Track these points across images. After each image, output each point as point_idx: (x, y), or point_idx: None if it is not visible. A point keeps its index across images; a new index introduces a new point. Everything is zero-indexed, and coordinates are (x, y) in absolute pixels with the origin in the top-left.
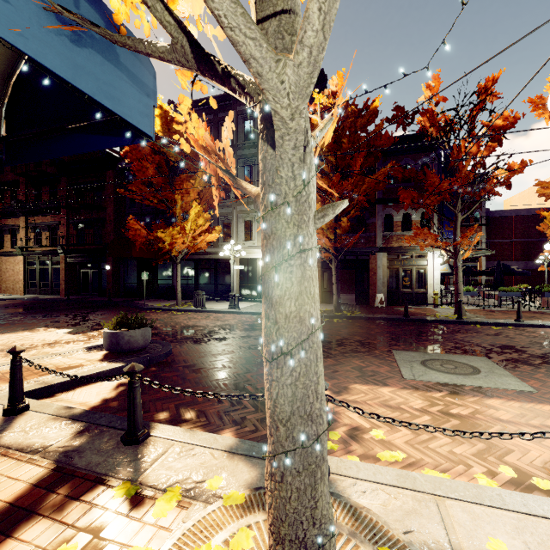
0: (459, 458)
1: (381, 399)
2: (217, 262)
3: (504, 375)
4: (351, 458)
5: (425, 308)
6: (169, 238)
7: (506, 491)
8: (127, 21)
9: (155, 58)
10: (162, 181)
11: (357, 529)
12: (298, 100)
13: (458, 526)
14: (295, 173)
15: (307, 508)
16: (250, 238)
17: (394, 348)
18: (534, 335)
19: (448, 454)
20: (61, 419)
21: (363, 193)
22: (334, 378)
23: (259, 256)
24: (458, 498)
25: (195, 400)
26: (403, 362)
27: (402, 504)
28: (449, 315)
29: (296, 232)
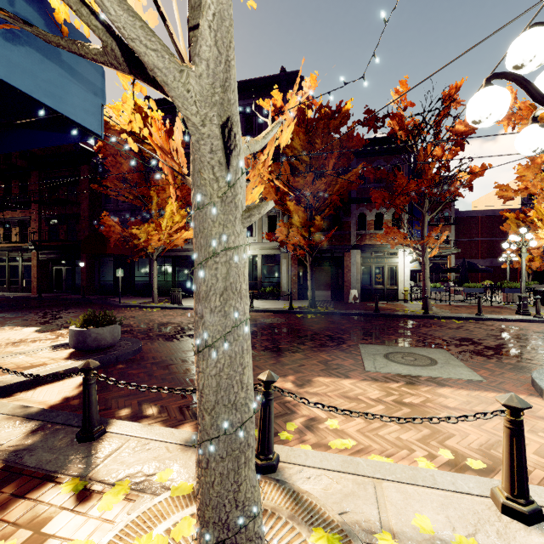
0: (404, 443)
1: (341, 390)
2: None
3: (457, 366)
4: (303, 447)
5: (396, 303)
6: (145, 235)
7: (439, 471)
8: (67, 20)
9: (89, 59)
10: (138, 177)
11: (296, 513)
12: (206, 108)
13: (390, 505)
14: (216, 175)
15: (230, 491)
16: None
17: (361, 342)
18: (492, 328)
19: (395, 440)
20: (15, 419)
21: (336, 193)
22: (300, 372)
23: None
24: (394, 480)
25: (159, 396)
26: (367, 355)
27: (342, 488)
28: (416, 310)
29: (222, 231)
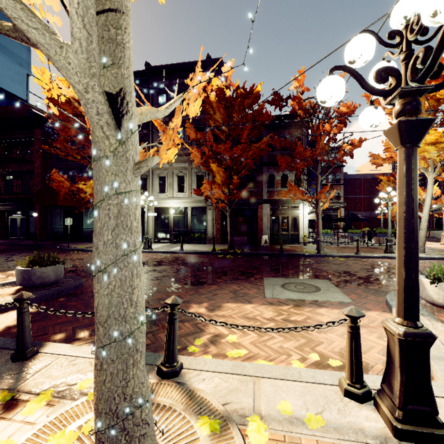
0: (285, 350)
1: (243, 313)
2: None
3: (335, 292)
4: (206, 357)
5: (298, 246)
6: (90, 189)
7: (305, 369)
8: None
9: (3, 34)
10: (84, 140)
11: (188, 406)
12: (86, 78)
13: (263, 396)
14: (106, 133)
15: (119, 387)
16: (163, 191)
17: (265, 276)
18: (365, 263)
19: (278, 348)
20: None
21: (250, 157)
22: (213, 299)
23: (170, 206)
24: (270, 377)
25: (92, 323)
26: (268, 285)
27: (229, 385)
28: (312, 251)
29: (114, 179)
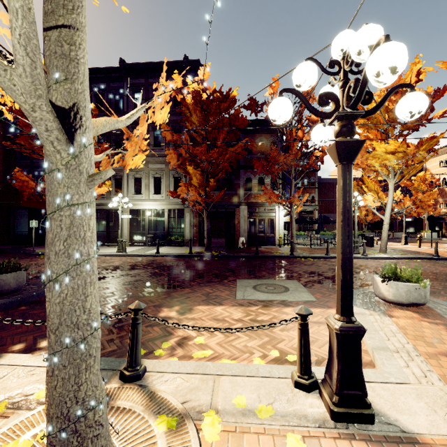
0: (248, 349)
1: (213, 315)
2: (110, 212)
3: (302, 292)
4: (172, 359)
5: (273, 247)
6: None
7: (263, 365)
8: None
9: None
10: None
11: (148, 407)
12: (32, 99)
13: (221, 392)
14: (57, 148)
15: (70, 391)
16: (139, 192)
17: (239, 277)
18: (333, 264)
19: (242, 347)
20: None
21: (227, 161)
22: (185, 303)
23: (147, 207)
24: (230, 375)
25: None
26: (241, 287)
27: (190, 385)
28: (286, 252)
29: (66, 191)
